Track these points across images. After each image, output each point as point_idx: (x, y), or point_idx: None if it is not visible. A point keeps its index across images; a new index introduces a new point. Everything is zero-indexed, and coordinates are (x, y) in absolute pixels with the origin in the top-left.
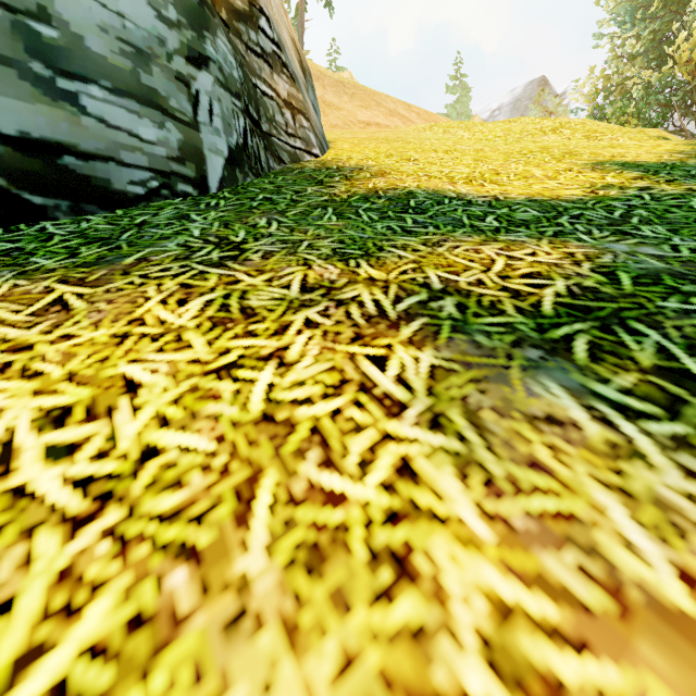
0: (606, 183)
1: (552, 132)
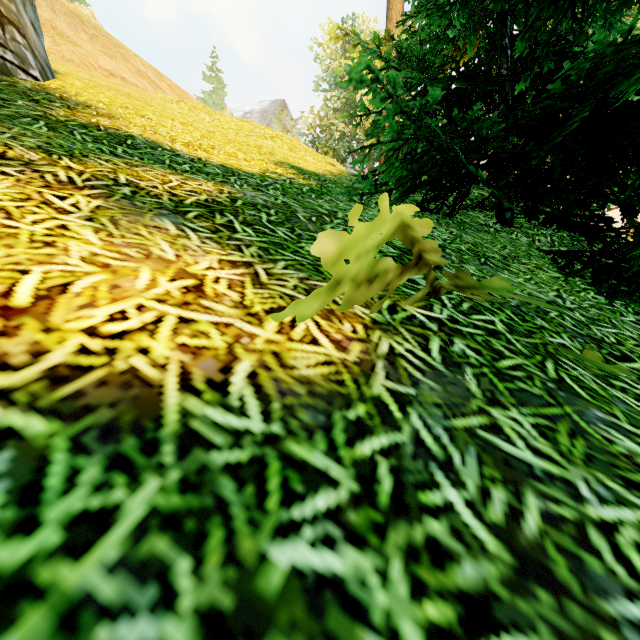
0: (275, 171)
1: (271, 139)
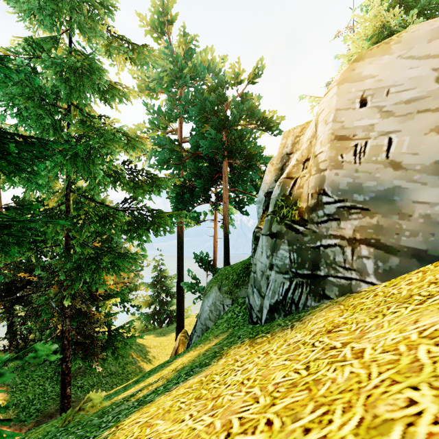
0: None
1: None
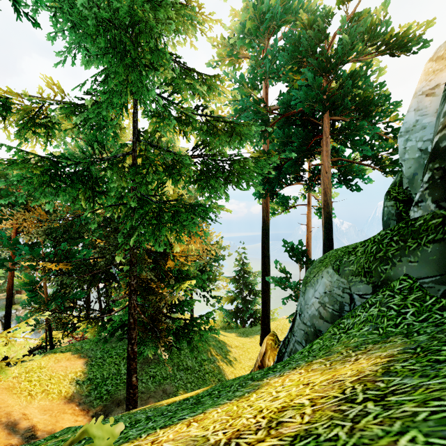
0: None
1: None
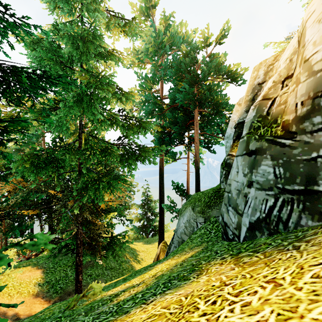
0: None
1: None
